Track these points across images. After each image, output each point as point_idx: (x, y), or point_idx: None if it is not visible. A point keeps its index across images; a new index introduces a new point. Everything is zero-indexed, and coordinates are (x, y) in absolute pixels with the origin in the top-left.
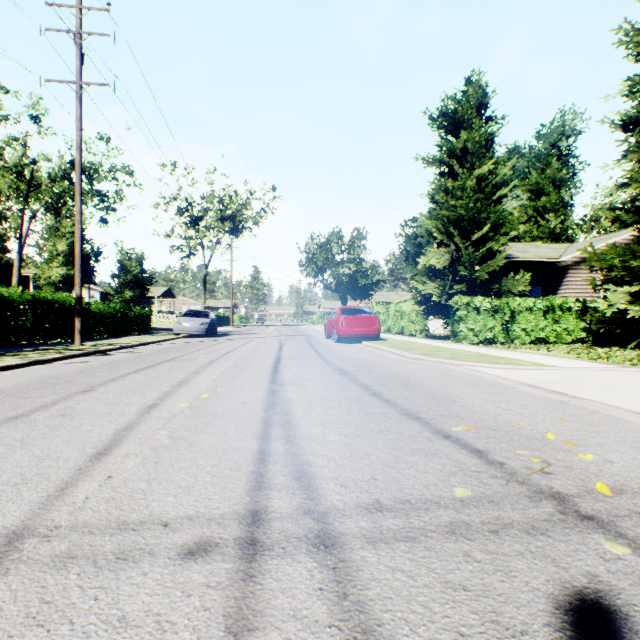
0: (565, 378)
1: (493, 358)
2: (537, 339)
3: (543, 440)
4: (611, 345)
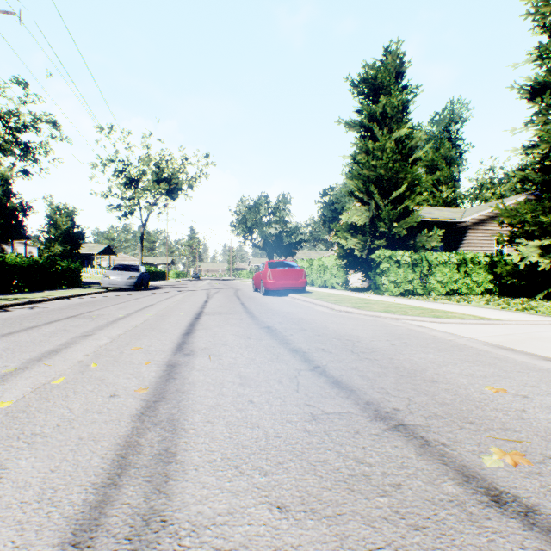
0: (528, 335)
1: (428, 311)
2: (451, 291)
3: None
4: (515, 296)
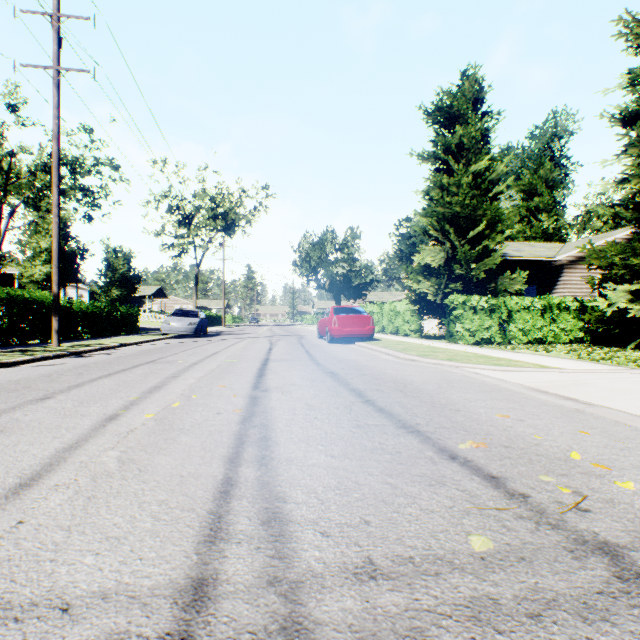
0: (573, 381)
1: (493, 359)
2: (534, 339)
3: (568, 461)
4: (609, 345)
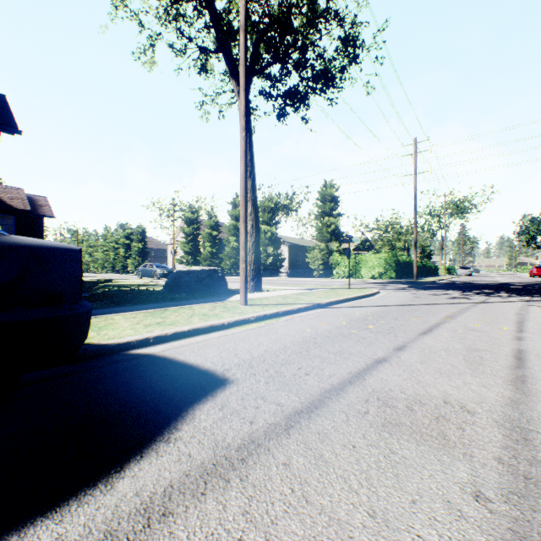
0: None
1: None
2: None
3: None
4: None
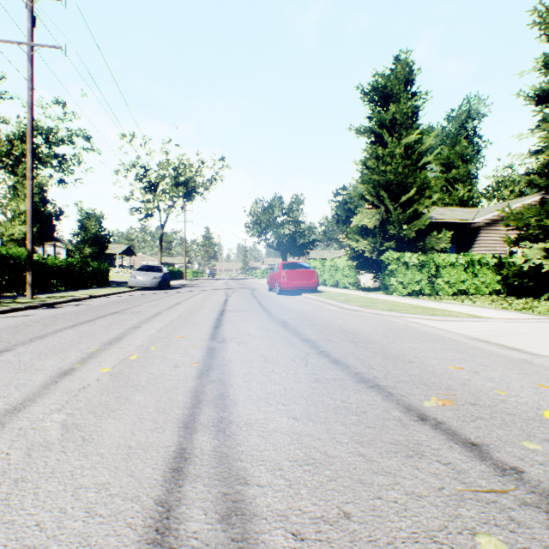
0: (508, 331)
1: (428, 310)
2: (459, 291)
3: (544, 422)
4: (523, 296)
